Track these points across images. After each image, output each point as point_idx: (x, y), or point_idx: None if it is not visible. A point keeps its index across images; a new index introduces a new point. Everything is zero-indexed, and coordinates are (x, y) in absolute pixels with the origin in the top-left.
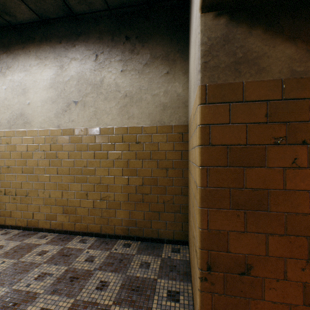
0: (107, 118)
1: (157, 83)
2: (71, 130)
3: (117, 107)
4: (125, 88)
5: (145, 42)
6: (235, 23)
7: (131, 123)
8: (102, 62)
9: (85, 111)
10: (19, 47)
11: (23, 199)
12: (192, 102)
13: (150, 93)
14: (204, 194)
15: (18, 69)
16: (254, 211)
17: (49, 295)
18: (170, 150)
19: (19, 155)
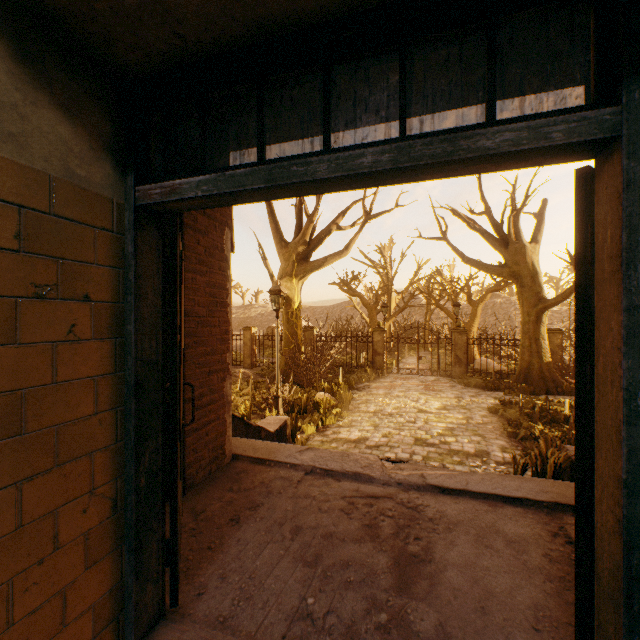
0: None
1: None
2: None
3: None
4: None
5: None
6: None
7: None
8: None
9: None
10: None
11: None
12: None
13: None
14: None
15: None
16: None
17: None
18: None
19: None
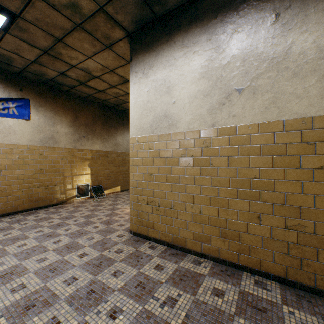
0: (297, 105)
1: None
2: (231, 128)
3: (320, 85)
4: None
5: None
6: None
7: None
8: (288, 22)
9: (256, 99)
10: (162, 42)
11: (167, 211)
12: None
13: None
14: None
15: (161, 66)
16: None
17: None
18: None
19: (162, 161)
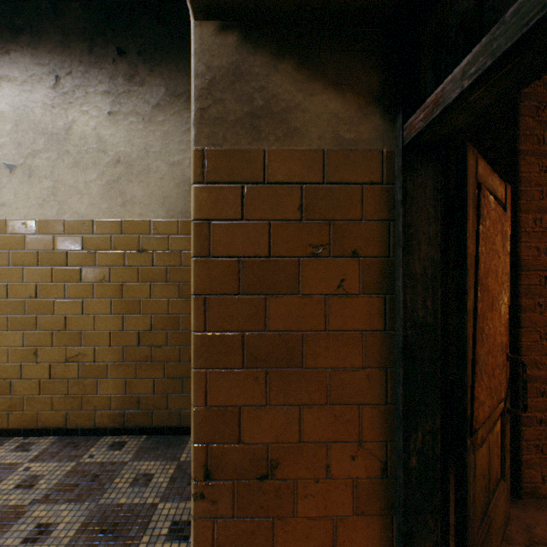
0: (79, 203)
1: (178, 141)
2: (0, 222)
3: (101, 182)
4: (116, 146)
5: (156, 64)
6: (251, 47)
7: (128, 213)
8: (70, 92)
9: (33, 185)
10: None
11: None
12: None
13: (166, 159)
14: (200, 344)
15: None
16: (282, 369)
17: None
18: None
19: None
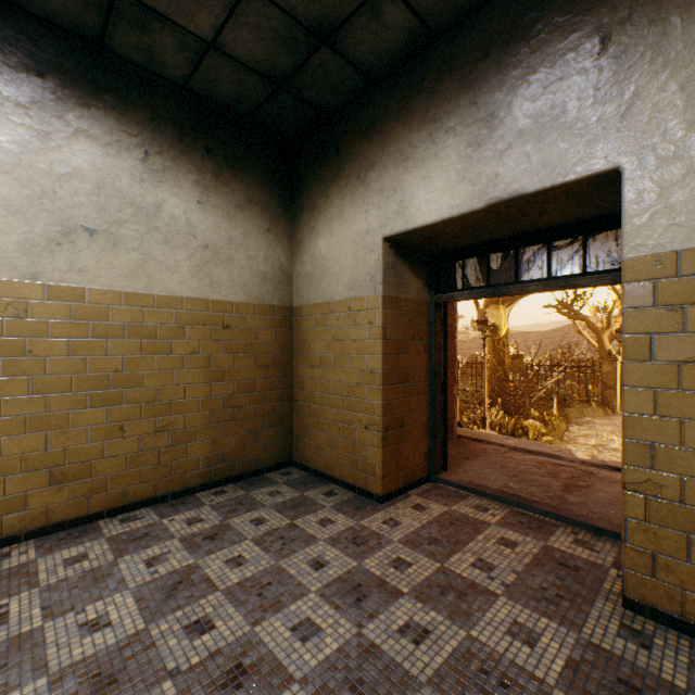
0: (170, 279)
1: (255, 240)
2: (77, 290)
3: (191, 263)
4: (205, 233)
5: (239, 172)
6: (398, 256)
7: (215, 294)
8: (161, 172)
9: (119, 255)
10: None
11: None
12: (337, 293)
13: (246, 253)
14: (384, 376)
15: None
16: (405, 384)
17: (209, 557)
18: (272, 340)
19: None
